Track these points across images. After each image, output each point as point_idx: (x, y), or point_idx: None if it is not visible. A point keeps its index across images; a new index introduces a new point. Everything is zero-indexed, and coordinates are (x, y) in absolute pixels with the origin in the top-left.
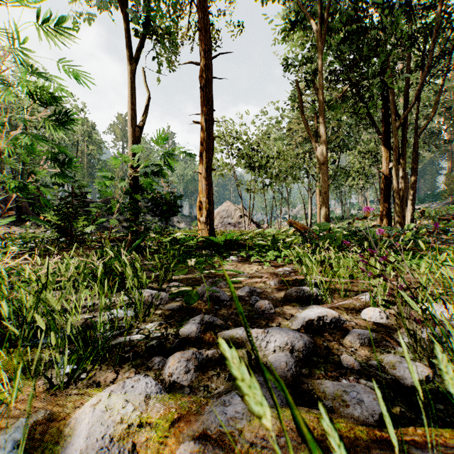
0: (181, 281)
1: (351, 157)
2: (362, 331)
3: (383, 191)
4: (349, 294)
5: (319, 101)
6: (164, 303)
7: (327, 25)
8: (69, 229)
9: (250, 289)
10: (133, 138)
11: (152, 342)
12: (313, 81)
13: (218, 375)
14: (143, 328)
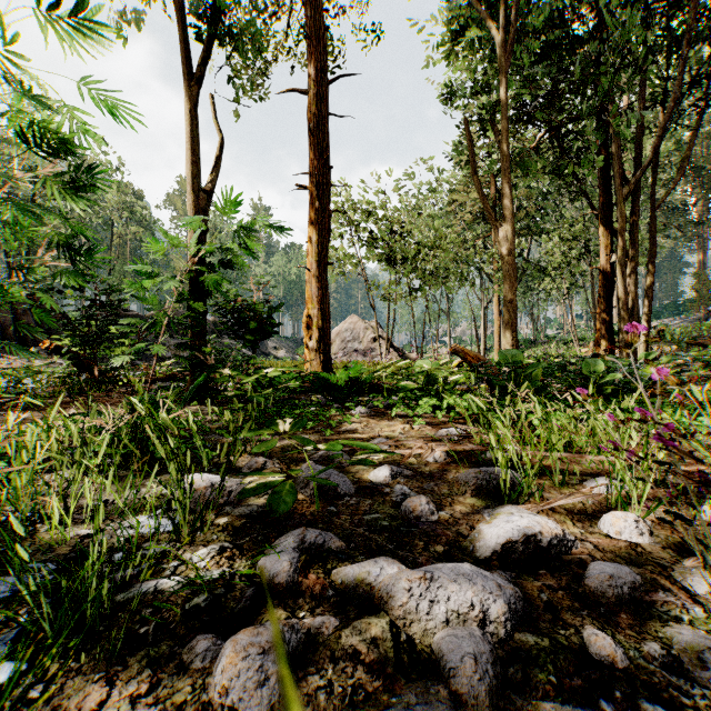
0: (272, 453)
1: (549, 245)
2: (614, 569)
3: (601, 300)
4: (568, 479)
5: (501, 153)
6: (236, 500)
7: (514, 30)
8: (99, 359)
9: (393, 471)
10: (196, 211)
11: (198, 599)
12: (491, 122)
13: (330, 688)
14: (187, 560)
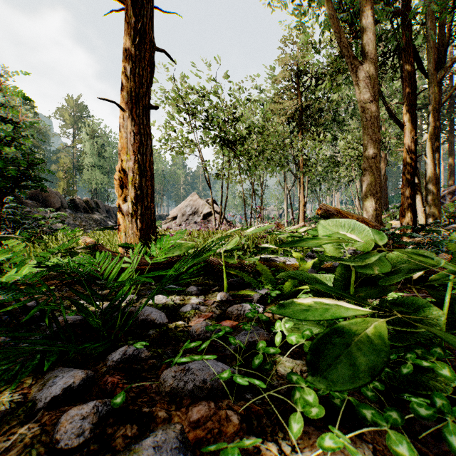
0: None
1: (342, 143)
2: None
3: (406, 177)
4: None
5: None
6: None
7: None
8: None
9: None
10: None
11: None
12: None
13: None
14: None
